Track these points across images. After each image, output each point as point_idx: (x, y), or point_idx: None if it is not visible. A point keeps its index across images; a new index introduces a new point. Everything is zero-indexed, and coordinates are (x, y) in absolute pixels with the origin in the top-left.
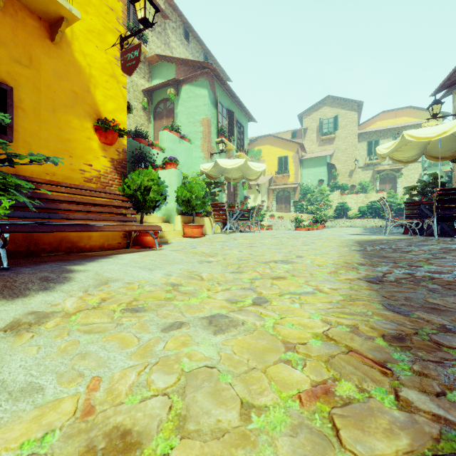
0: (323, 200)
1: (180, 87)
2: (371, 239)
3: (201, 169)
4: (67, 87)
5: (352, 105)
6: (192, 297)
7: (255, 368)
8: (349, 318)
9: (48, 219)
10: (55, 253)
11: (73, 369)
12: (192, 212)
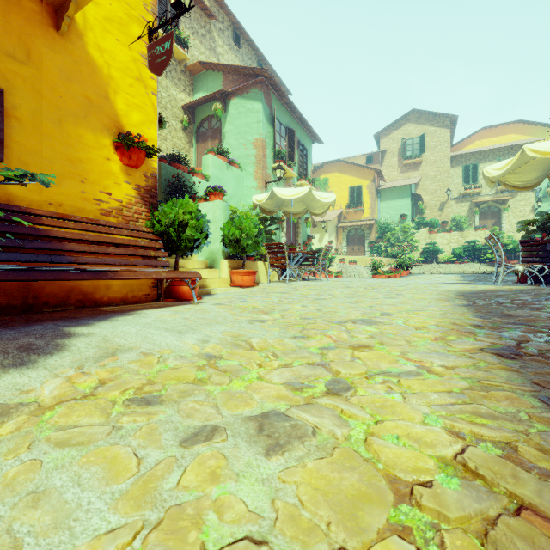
0: (407, 240)
1: (228, 102)
2: (479, 290)
3: (254, 201)
4: (78, 91)
5: (443, 120)
6: (234, 378)
7: (344, 549)
8: (493, 427)
9: (52, 264)
10: (61, 307)
11: (9, 531)
12: (242, 255)
